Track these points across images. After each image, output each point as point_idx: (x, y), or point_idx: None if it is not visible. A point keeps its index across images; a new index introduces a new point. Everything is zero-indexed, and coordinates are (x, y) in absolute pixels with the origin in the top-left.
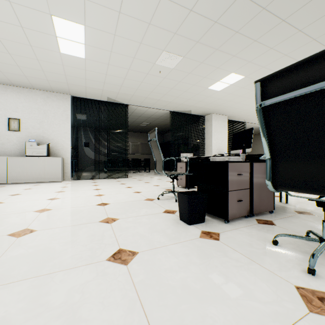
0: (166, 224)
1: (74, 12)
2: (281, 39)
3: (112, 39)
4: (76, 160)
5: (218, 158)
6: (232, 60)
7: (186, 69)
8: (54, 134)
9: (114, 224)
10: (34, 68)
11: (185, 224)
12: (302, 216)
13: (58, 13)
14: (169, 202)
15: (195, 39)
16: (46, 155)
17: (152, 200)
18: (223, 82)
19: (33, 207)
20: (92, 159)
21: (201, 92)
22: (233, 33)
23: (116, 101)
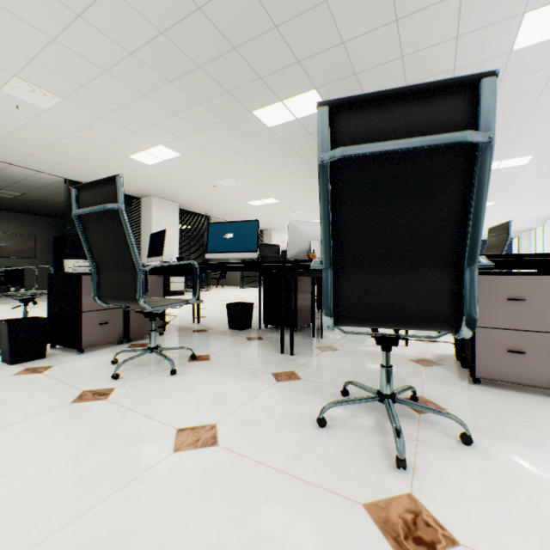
0: None
1: None
2: (208, 124)
3: None
4: None
5: (80, 269)
6: (153, 129)
7: (76, 118)
8: None
9: None
10: None
11: (6, 365)
12: (193, 334)
13: None
14: None
15: (78, 81)
16: None
17: None
18: (152, 154)
19: None
20: None
21: (121, 160)
22: (141, 95)
23: None
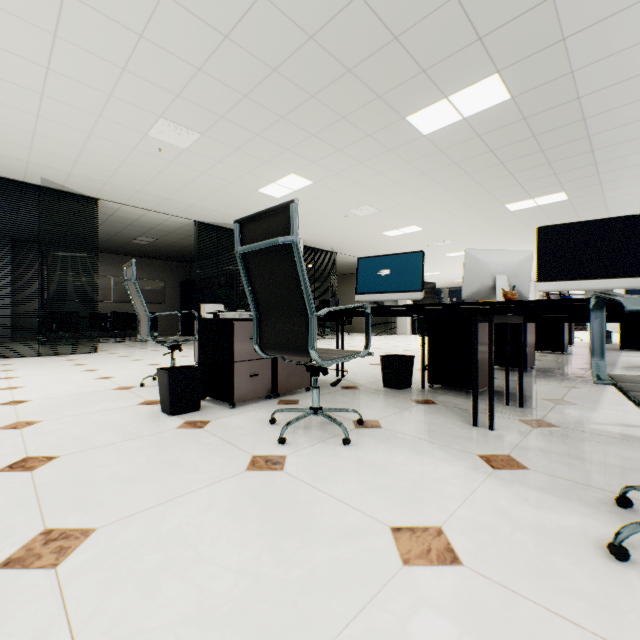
0: (134, 419)
1: None
2: (348, 141)
3: (43, 75)
4: None
5: (229, 314)
6: (287, 155)
7: (211, 154)
8: None
9: (29, 428)
10: None
11: (166, 415)
12: (343, 391)
13: None
14: None
15: (218, 112)
16: None
17: (129, 389)
18: (282, 185)
19: None
20: None
21: (249, 196)
22: (278, 118)
23: (67, 188)
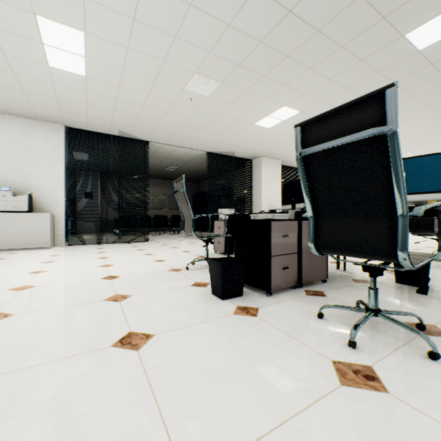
0: (194, 299)
1: (69, 14)
2: (340, 69)
3: (124, 54)
4: (73, 217)
5: (261, 215)
6: (283, 91)
7: (225, 98)
8: (40, 181)
9: (125, 302)
10: (8, 85)
11: (218, 299)
12: (359, 285)
13: (46, 13)
14: (201, 272)
15: (236, 61)
16: (27, 210)
17: (179, 271)
18: (274, 117)
19: (7, 284)
20: (96, 216)
21: (247, 129)
22: (283, 58)
23: (132, 136)
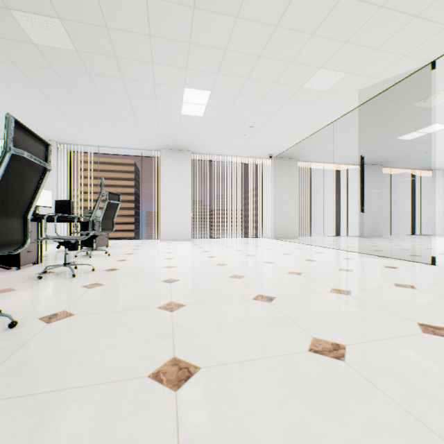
0: None
1: None
2: None
3: None
4: None
5: None
6: None
7: None
8: None
9: None
10: None
11: None
12: None
13: None
14: None
15: None
16: None
17: None
18: None
19: None
20: None
21: None
22: None
23: None
